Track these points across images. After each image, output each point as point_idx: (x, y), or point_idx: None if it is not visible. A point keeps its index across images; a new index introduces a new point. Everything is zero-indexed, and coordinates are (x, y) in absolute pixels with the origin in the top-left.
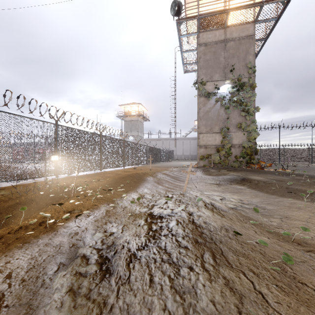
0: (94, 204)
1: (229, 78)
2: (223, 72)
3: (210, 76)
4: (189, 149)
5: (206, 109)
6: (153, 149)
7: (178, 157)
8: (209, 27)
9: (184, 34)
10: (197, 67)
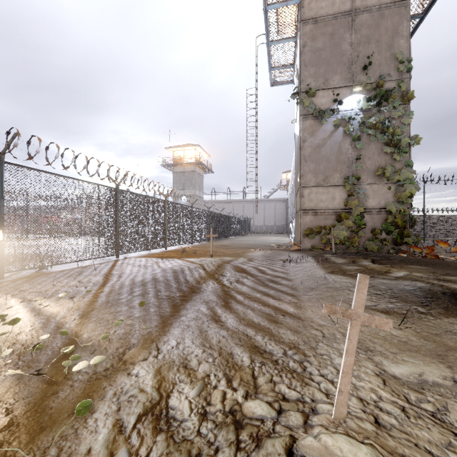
0: None
1: (359, 83)
2: (348, 71)
3: (324, 79)
4: (273, 217)
5: (317, 141)
6: (218, 217)
7: (257, 228)
8: None
9: (275, 3)
10: (299, 63)
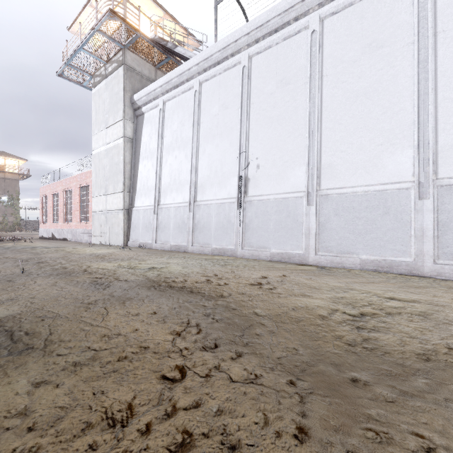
0: None
1: (7, 194)
2: (4, 191)
3: None
4: None
5: None
6: None
7: None
8: None
9: None
10: None
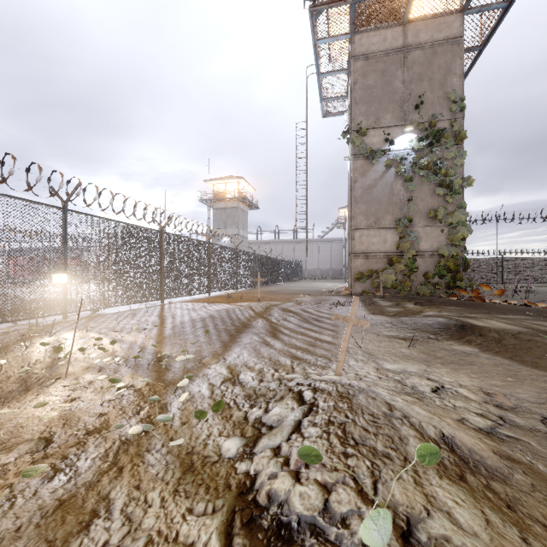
0: (101, 411)
1: (412, 122)
2: (400, 110)
3: (376, 117)
4: (329, 260)
5: (368, 181)
6: (265, 260)
7: (310, 273)
8: (374, 24)
9: (325, 38)
10: (350, 100)
